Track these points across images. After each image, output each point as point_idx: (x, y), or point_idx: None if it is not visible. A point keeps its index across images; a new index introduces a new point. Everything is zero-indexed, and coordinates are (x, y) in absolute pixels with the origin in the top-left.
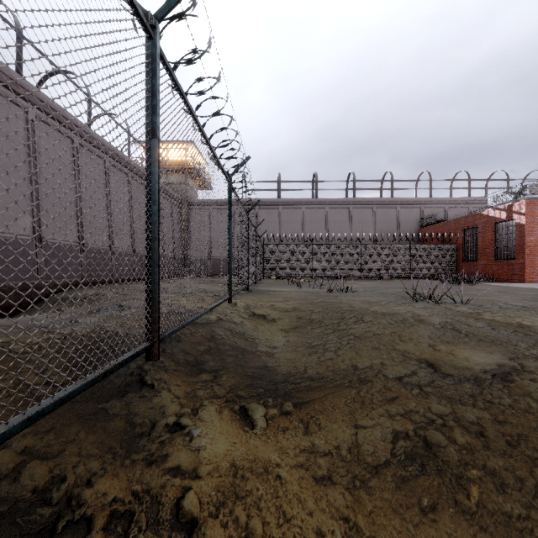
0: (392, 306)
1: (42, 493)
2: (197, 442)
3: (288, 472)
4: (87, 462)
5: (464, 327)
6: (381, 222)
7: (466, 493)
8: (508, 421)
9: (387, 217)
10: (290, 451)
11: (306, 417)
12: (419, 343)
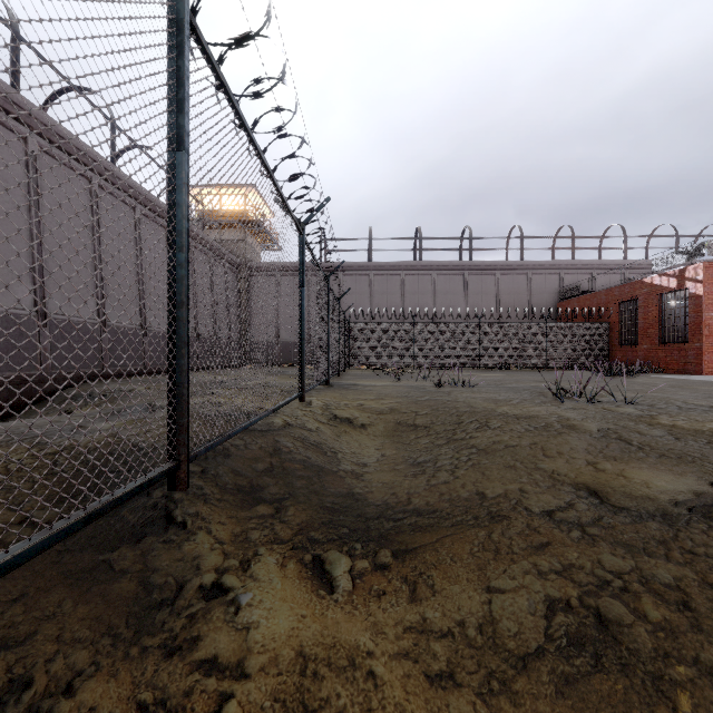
0: (527, 406)
1: None
2: (245, 616)
3: (386, 665)
4: (70, 653)
5: (635, 436)
6: (506, 293)
7: (672, 705)
8: None
9: (514, 286)
10: (389, 631)
11: (412, 574)
12: (573, 459)
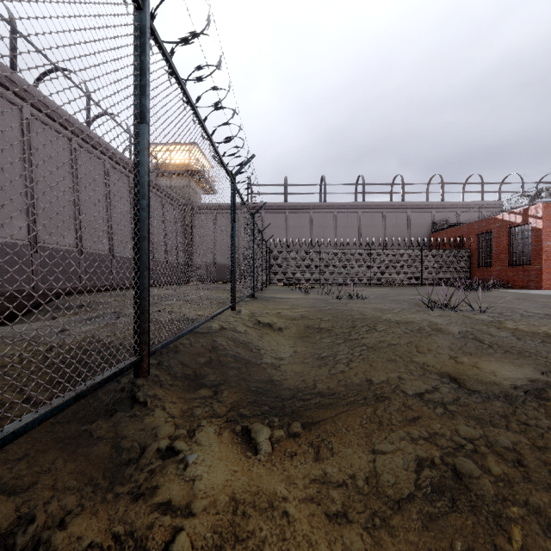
0: (406, 314)
1: (4, 537)
2: (192, 471)
3: (297, 507)
4: (62, 498)
5: (486, 337)
6: (391, 227)
7: (507, 535)
8: (550, 447)
9: (397, 221)
10: (299, 482)
11: (316, 440)
12: (439, 354)
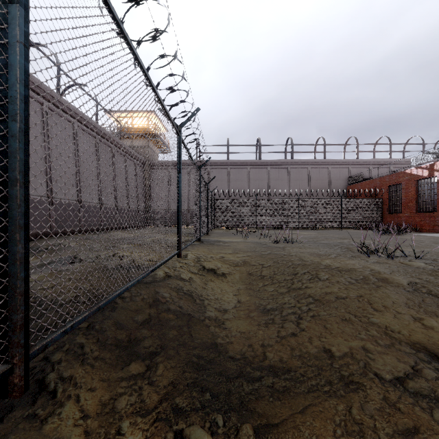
0: (343, 260)
1: None
2: None
3: None
4: None
5: None
6: (315, 180)
7: None
8: None
9: (320, 175)
10: None
11: None
12: (399, 314)
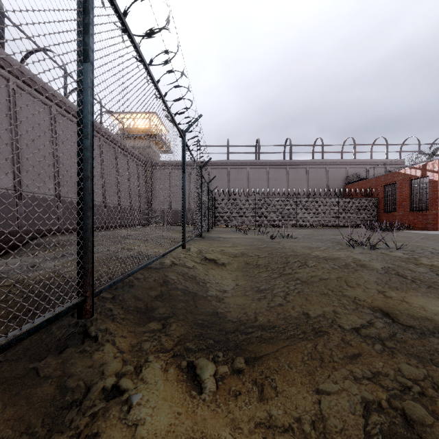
0: (331, 251)
1: None
2: (135, 414)
3: None
4: None
5: (408, 272)
6: (313, 180)
7: None
8: None
9: (318, 175)
10: (244, 426)
11: (260, 377)
12: (368, 289)
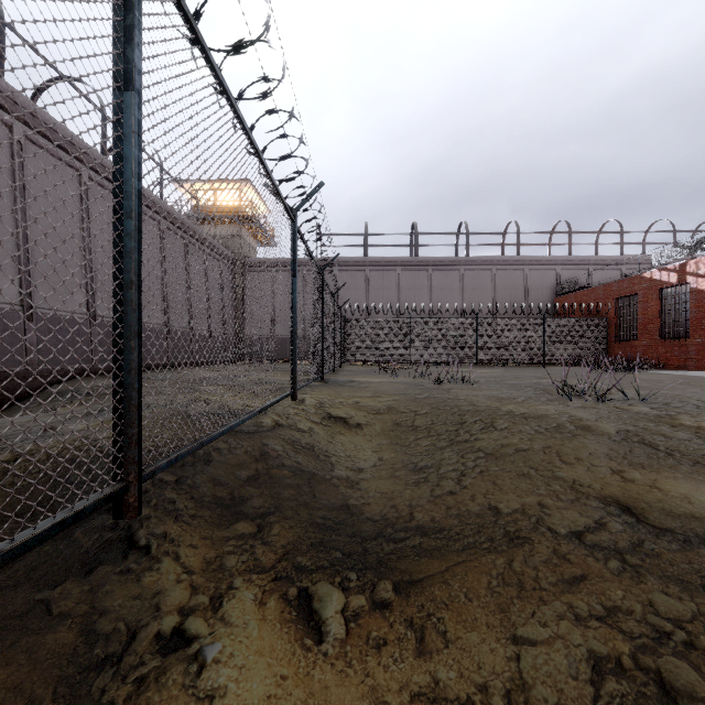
0: (534, 404)
1: None
2: (210, 678)
3: None
4: None
5: (659, 440)
6: (503, 289)
7: None
8: None
9: (511, 282)
10: (391, 699)
11: (419, 615)
12: (595, 467)
